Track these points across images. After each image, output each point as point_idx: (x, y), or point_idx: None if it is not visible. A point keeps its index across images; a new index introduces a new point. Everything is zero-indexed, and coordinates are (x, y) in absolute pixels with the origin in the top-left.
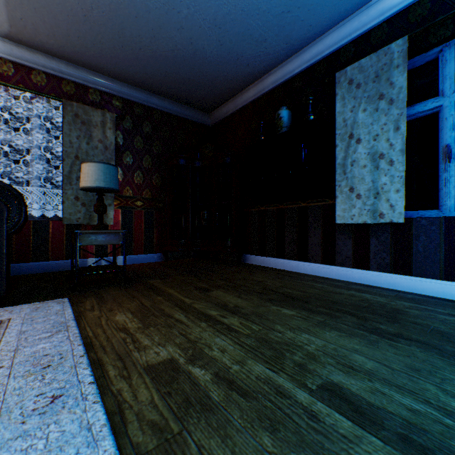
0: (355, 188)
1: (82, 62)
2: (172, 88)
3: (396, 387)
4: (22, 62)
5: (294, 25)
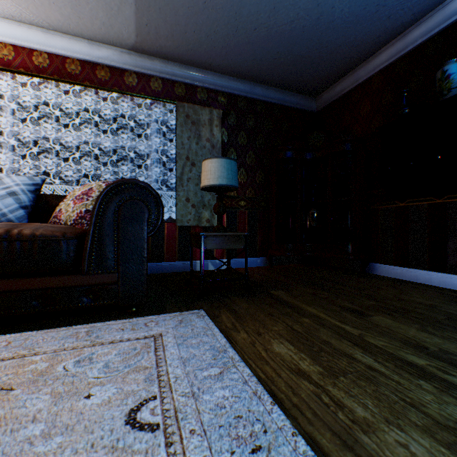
0: None
1: (192, 61)
2: (279, 72)
3: None
4: (143, 72)
5: None
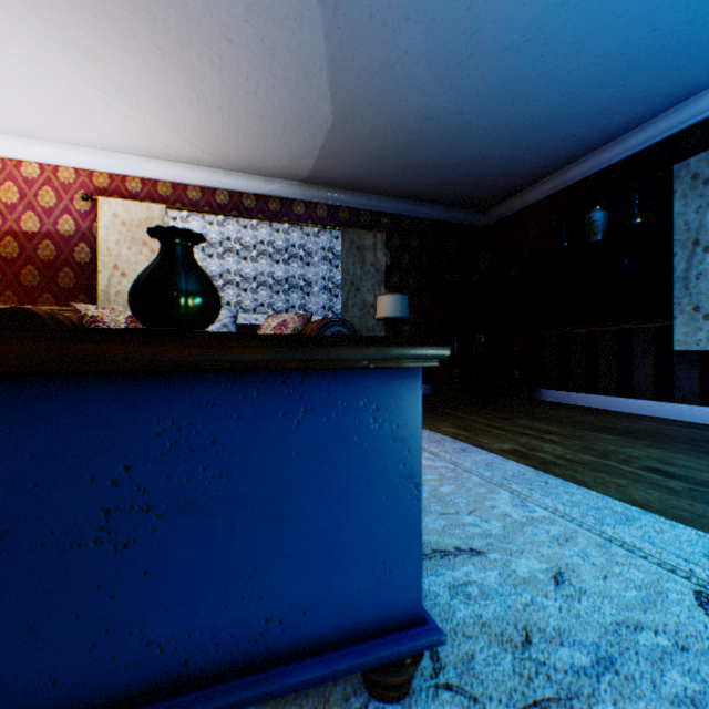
0: (701, 306)
1: (358, 188)
2: (445, 194)
3: (707, 472)
4: (310, 200)
5: (613, 118)
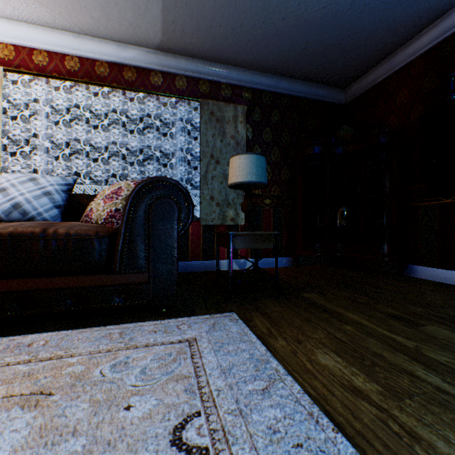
0: None
1: (217, 57)
2: (307, 64)
3: None
4: (168, 71)
5: None
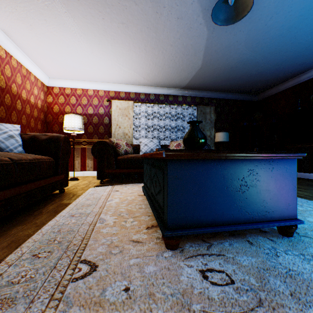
0: None
1: (204, 89)
2: (241, 89)
3: None
4: (184, 95)
5: None
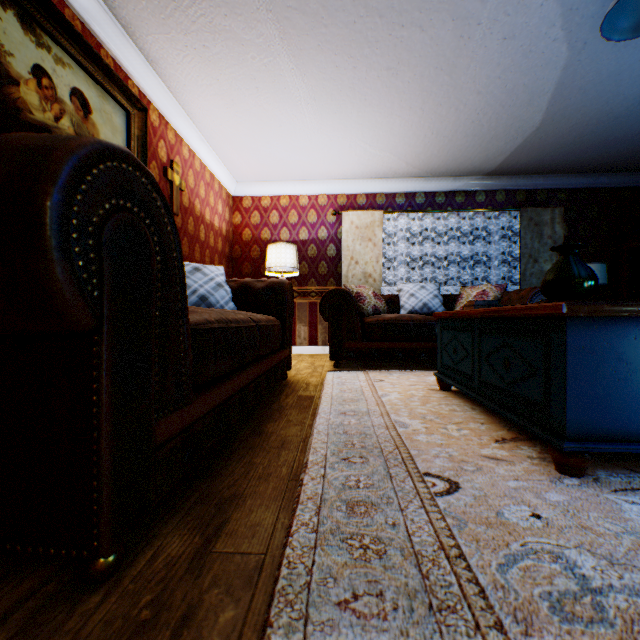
0: None
1: (536, 172)
2: (633, 162)
3: None
4: (490, 189)
5: None
